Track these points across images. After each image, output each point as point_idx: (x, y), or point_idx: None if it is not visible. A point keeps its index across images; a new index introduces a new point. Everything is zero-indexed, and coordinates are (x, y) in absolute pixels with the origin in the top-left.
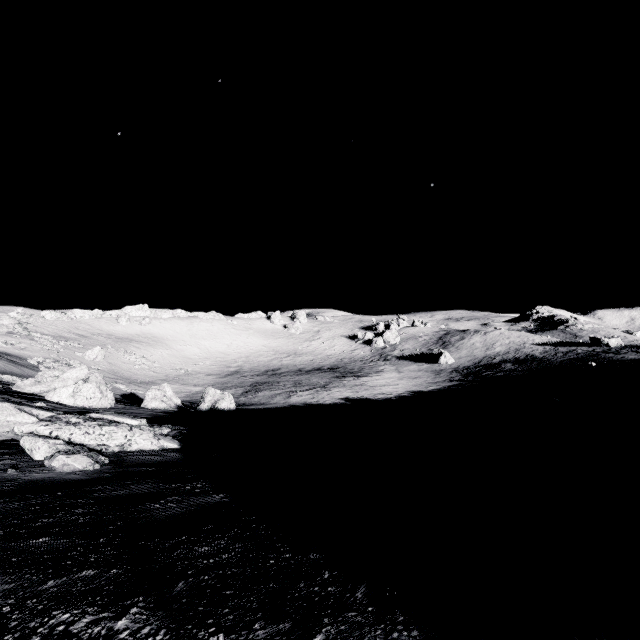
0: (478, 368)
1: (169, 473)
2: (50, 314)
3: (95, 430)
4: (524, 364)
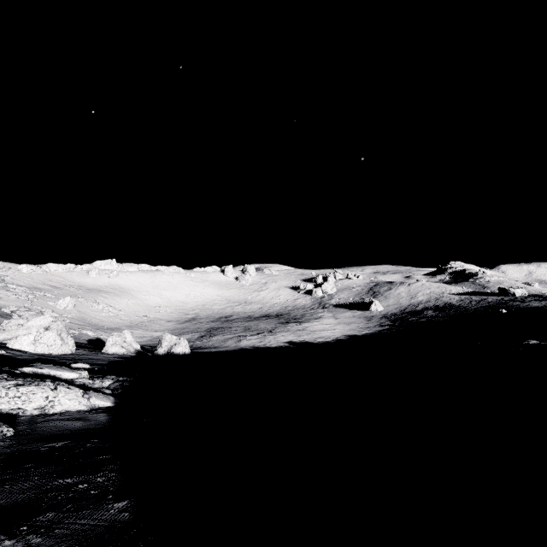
0: (404, 315)
1: (77, 452)
2: (26, 268)
3: (9, 392)
4: (443, 311)
